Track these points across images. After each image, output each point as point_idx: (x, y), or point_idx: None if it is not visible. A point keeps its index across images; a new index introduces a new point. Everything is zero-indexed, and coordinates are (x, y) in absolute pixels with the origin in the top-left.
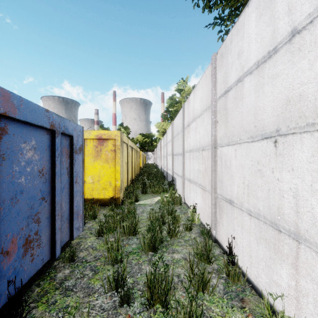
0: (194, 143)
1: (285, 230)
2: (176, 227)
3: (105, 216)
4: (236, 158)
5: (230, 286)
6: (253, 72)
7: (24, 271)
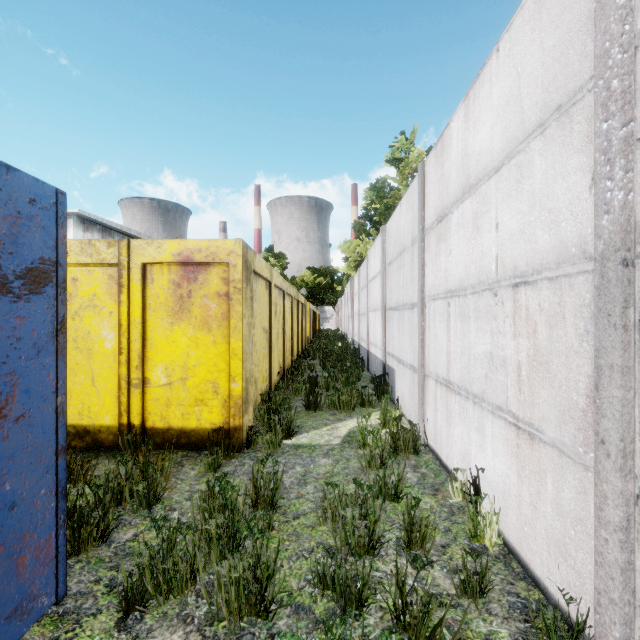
0: (469, 266)
1: None
2: (433, 605)
3: (157, 530)
4: None
5: None
6: None
7: None
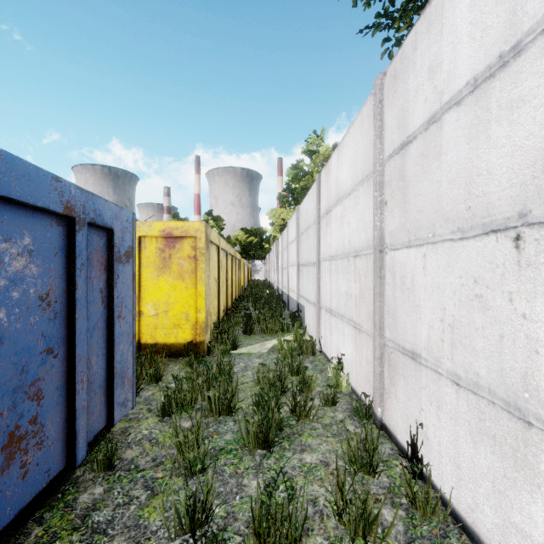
0: (339, 243)
1: (542, 424)
2: (308, 401)
3: (175, 379)
4: (426, 271)
5: (417, 525)
6: (463, 101)
7: (6, 499)
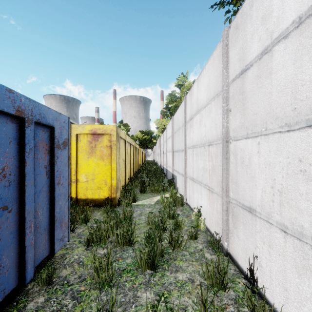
0: (198, 138)
1: None
2: (179, 237)
3: (96, 223)
4: (260, 154)
5: None
6: (290, 35)
7: None
